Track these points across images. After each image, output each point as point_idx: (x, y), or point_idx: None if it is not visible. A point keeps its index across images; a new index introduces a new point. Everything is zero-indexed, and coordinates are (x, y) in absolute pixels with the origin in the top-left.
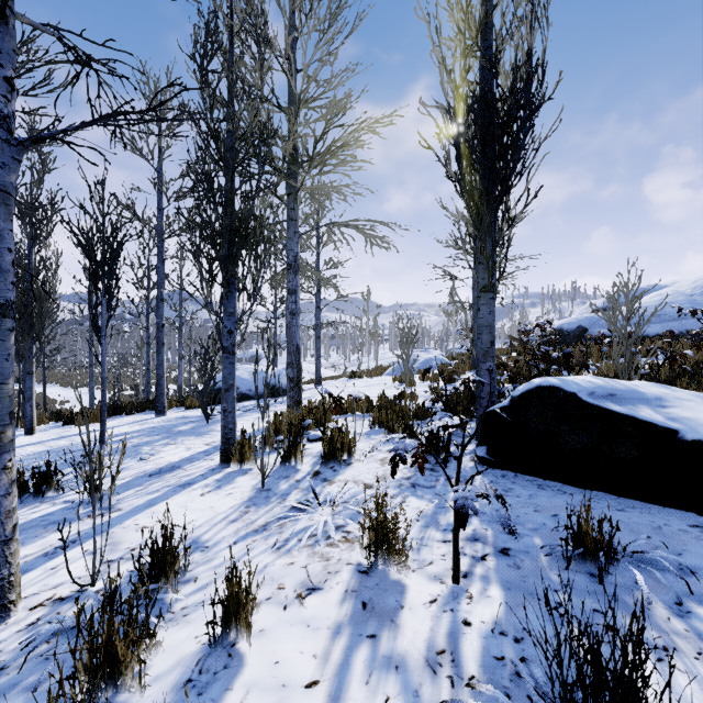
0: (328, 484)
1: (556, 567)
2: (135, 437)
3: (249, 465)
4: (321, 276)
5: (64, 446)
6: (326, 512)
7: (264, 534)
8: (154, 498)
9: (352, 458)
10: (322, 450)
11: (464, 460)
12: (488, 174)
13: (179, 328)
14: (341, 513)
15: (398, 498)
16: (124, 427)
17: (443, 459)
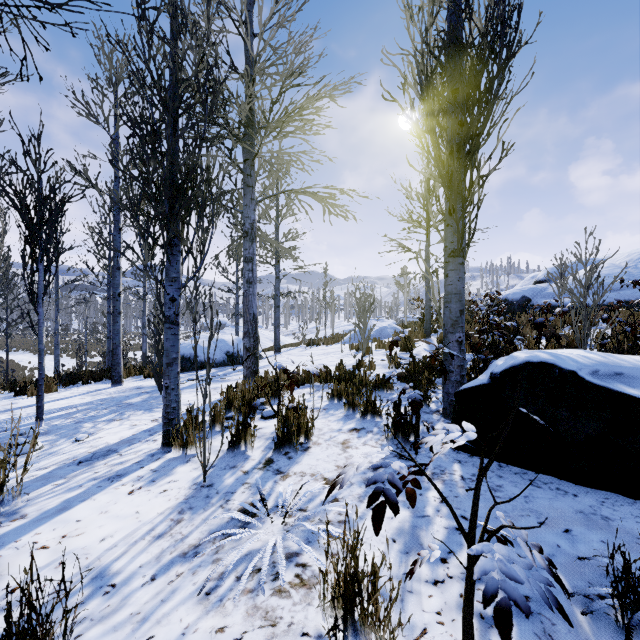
0: (282, 479)
1: (607, 639)
2: (81, 411)
3: (193, 450)
4: (278, 245)
5: (2, 422)
6: (276, 526)
7: (193, 562)
8: (71, 497)
9: (309, 441)
10: (276, 430)
11: (435, 444)
12: (457, 128)
13: (143, 298)
14: (294, 529)
15: (365, 501)
16: (75, 399)
17: (413, 444)
